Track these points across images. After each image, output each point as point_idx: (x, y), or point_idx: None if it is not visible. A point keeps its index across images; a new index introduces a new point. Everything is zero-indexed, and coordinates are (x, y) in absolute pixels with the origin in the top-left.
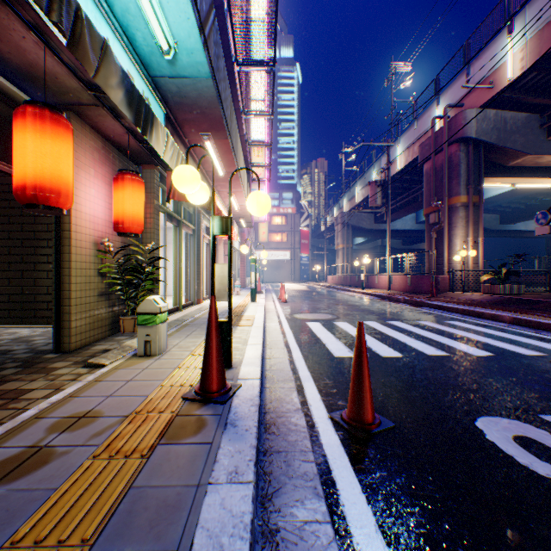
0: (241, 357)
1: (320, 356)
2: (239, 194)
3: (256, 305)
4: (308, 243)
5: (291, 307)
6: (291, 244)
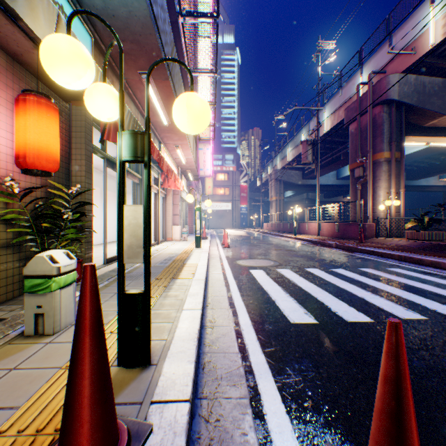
0: (169, 338)
1: (273, 323)
2: (185, 146)
3: (200, 251)
4: (246, 196)
5: (233, 253)
6: (232, 196)
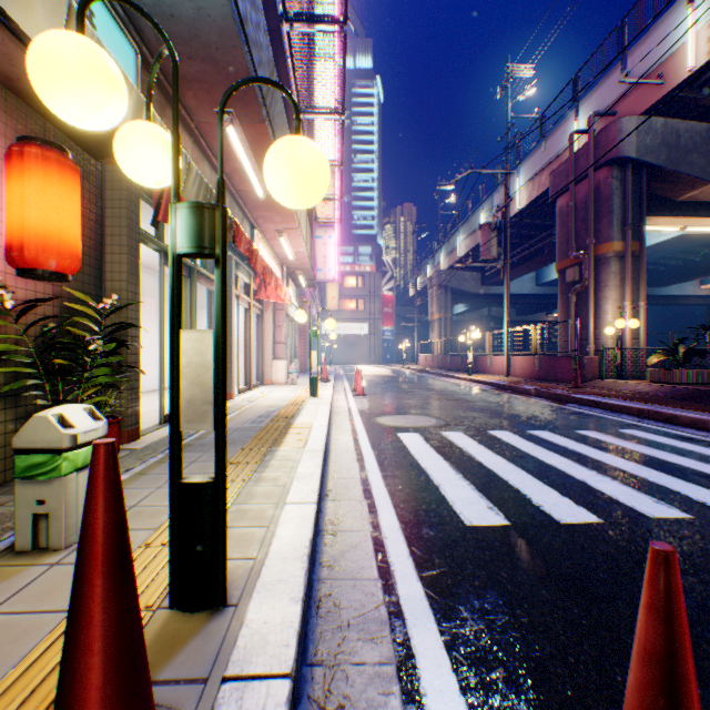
0: (261, 555)
1: (436, 525)
2: (293, 232)
3: (317, 402)
4: (393, 312)
5: (371, 404)
6: (370, 313)
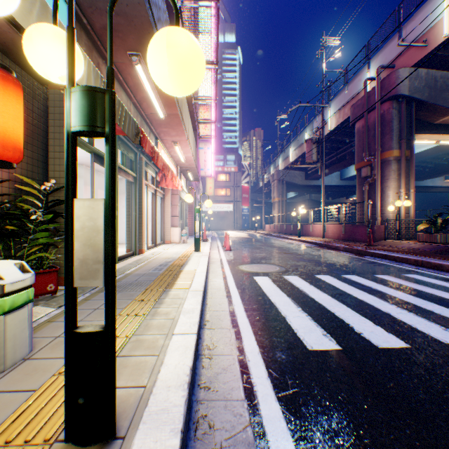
0: (150, 383)
1: (286, 350)
2: (184, 143)
3: (199, 255)
4: (248, 197)
5: (235, 256)
6: (234, 197)
